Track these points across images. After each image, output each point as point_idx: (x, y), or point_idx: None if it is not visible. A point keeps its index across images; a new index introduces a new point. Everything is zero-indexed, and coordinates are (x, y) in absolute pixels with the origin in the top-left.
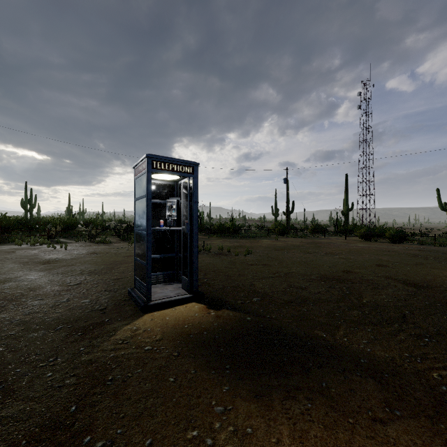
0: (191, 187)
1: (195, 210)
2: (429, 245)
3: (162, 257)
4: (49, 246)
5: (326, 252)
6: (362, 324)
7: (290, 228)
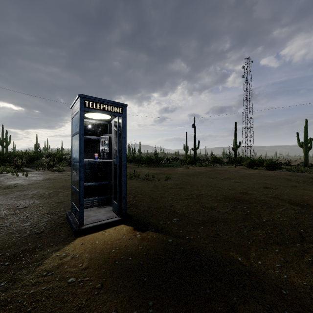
0: (120, 125)
1: (123, 145)
2: (293, 171)
3: (96, 184)
4: (13, 174)
5: (225, 177)
6: (269, 244)
7: (197, 159)
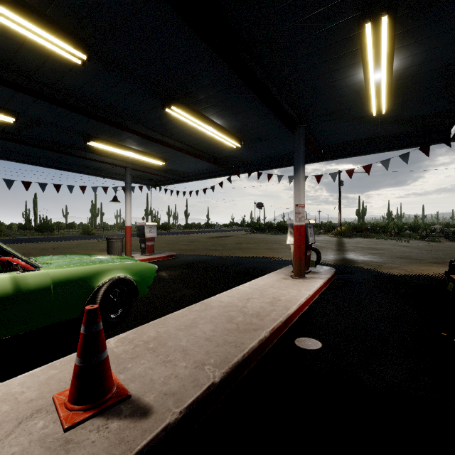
0: None
1: None
2: None
3: None
4: (397, 240)
5: None
6: None
7: None
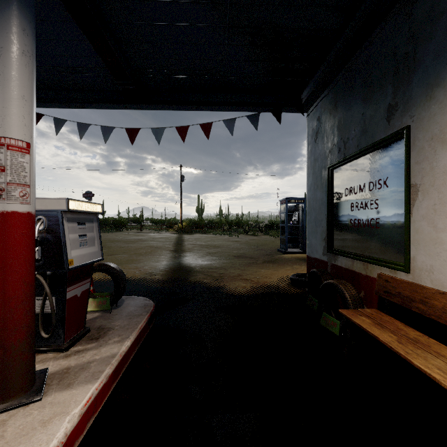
0: (303, 208)
1: (304, 217)
2: None
3: (291, 237)
4: (229, 235)
5: None
6: None
7: None
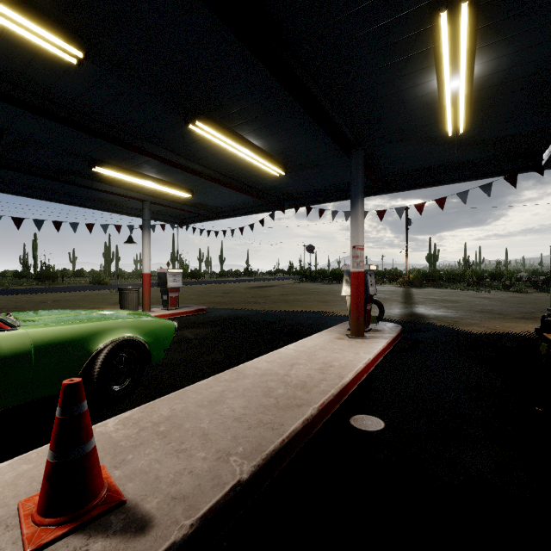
0: None
1: None
2: None
3: None
4: (476, 291)
5: None
6: None
7: None
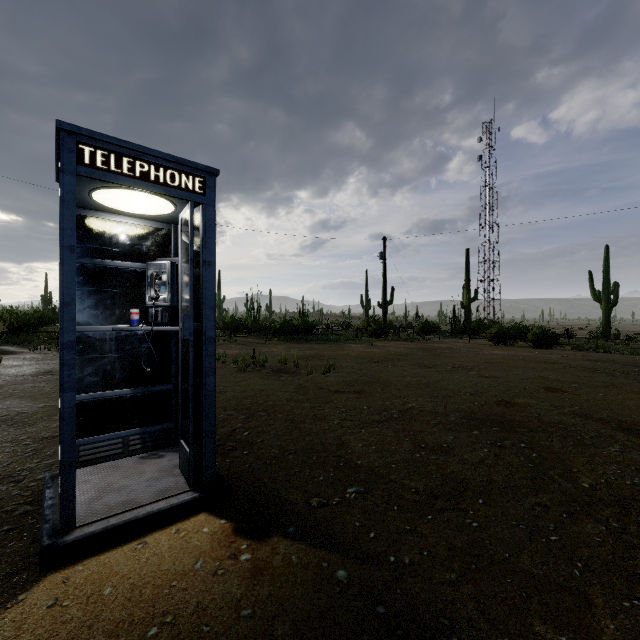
0: (198, 228)
1: (208, 284)
2: (587, 351)
3: (138, 394)
4: None
5: (454, 365)
6: (637, 578)
7: (388, 326)
